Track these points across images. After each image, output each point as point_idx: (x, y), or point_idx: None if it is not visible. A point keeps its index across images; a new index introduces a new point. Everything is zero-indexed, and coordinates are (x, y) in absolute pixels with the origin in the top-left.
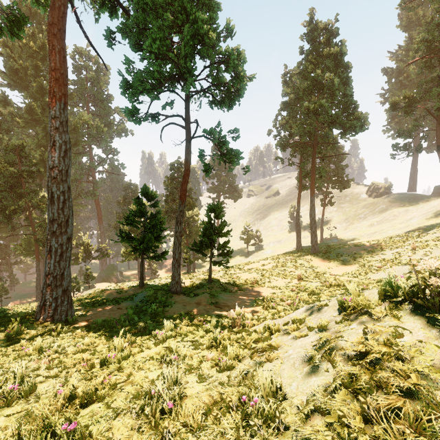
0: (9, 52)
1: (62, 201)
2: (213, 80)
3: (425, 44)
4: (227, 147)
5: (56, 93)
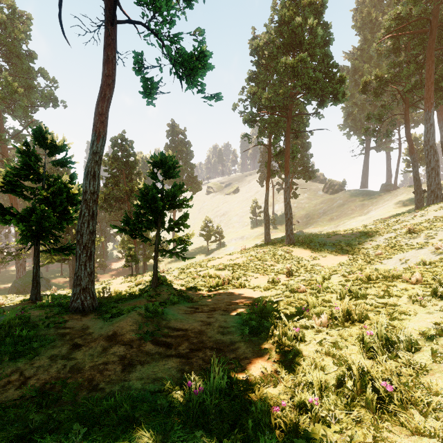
0: None
1: None
2: None
3: (397, 22)
4: (185, 51)
5: None
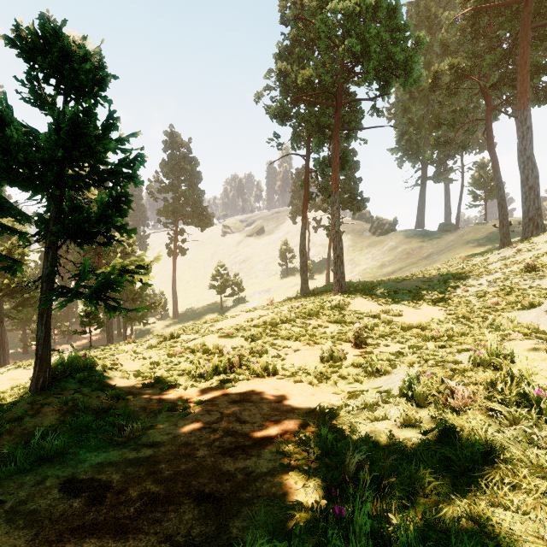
0: None
1: None
2: None
3: None
4: None
5: None
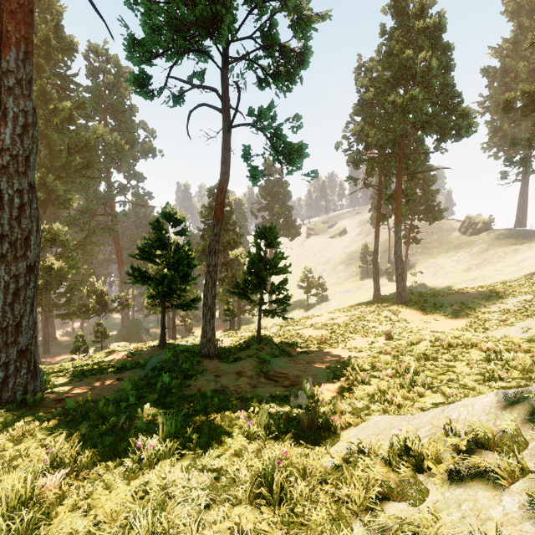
0: None
1: (18, 206)
2: (263, 39)
3: None
4: (285, 140)
5: (10, 34)
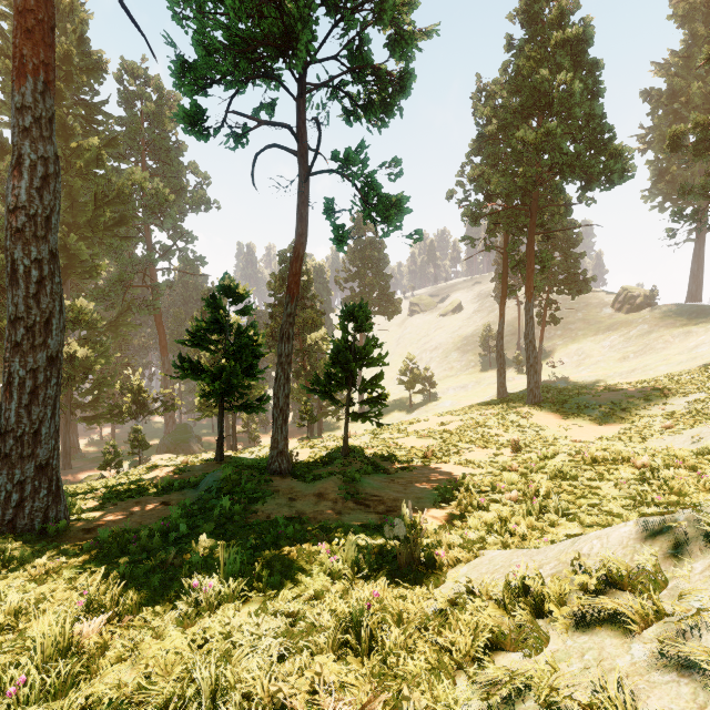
0: (9, 66)
1: (37, 281)
2: (351, 60)
3: None
4: (379, 192)
5: (26, 59)
